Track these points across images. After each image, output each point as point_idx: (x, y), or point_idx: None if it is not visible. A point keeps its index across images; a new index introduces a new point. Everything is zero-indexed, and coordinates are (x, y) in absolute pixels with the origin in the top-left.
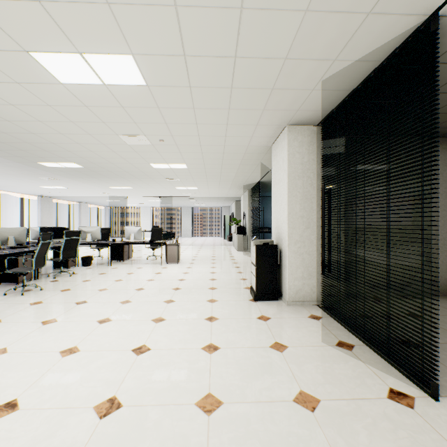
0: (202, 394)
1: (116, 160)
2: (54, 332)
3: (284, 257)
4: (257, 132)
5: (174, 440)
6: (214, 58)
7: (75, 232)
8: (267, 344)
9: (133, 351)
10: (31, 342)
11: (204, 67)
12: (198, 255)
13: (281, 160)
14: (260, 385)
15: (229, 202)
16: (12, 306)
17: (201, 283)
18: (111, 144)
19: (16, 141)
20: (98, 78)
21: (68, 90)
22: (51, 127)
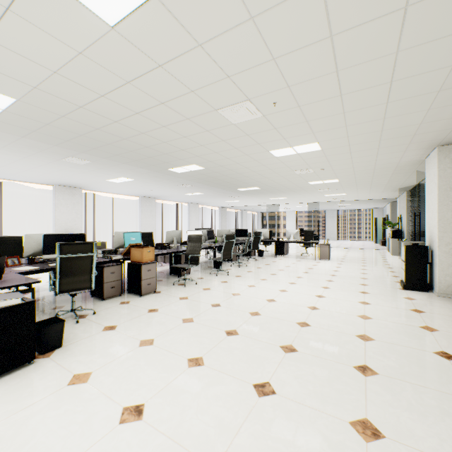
0: (360, 314)
1: (284, 183)
2: (269, 283)
3: (434, 256)
4: (406, 154)
5: (348, 320)
6: (366, 134)
7: (258, 232)
8: (407, 308)
9: (315, 296)
10: (262, 285)
11: (359, 137)
12: (347, 256)
13: (432, 175)
14: (397, 319)
15: (382, 204)
16: (239, 271)
17: (353, 274)
18: (286, 176)
19: (234, 181)
20: (295, 152)
21: (277, 158)
22: (257, 173)
